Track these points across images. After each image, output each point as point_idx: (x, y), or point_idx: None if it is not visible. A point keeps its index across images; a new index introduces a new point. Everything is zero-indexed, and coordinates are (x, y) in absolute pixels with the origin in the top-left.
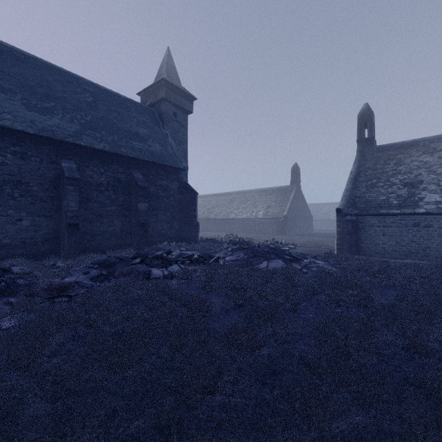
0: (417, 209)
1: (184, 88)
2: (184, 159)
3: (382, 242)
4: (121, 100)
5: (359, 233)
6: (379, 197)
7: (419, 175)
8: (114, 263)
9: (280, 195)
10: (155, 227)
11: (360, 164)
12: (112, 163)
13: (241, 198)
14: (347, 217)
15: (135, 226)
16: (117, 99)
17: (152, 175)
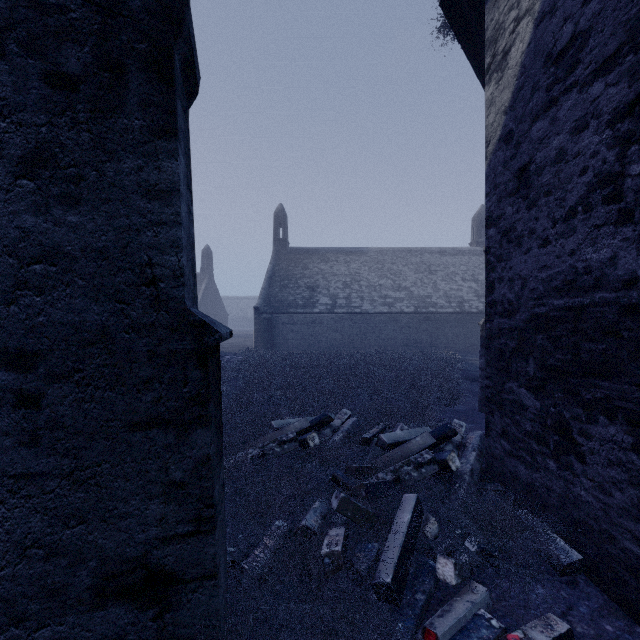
0: (314, 309)
1: None
2: None
3: (291, 338)
4: None
5: (274, 330)
6: (289, 298)
7: (318, 281)
8: None
9: None
10: None
11: (275, 263)
12: None
13: None
14: (263, 316)
15: None
16: None
17: None
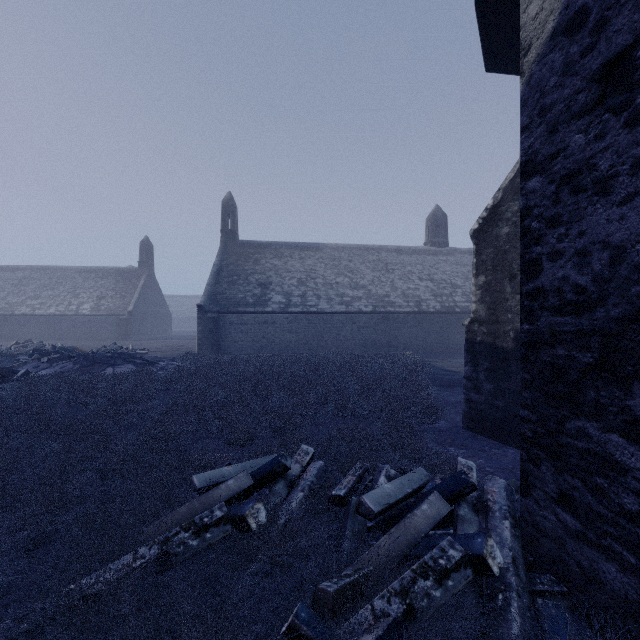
0: (267, 308)
1: None
2: None
3: (240, 340)
4: None
5: (220, 331)
6: (239, 295)
7: (270, 277)
8: None
9: (122, 281)
10: None
11: (223, 257)
12: None
13: (44, 279)
14: (208, 315)
15: None
16: None
17: None
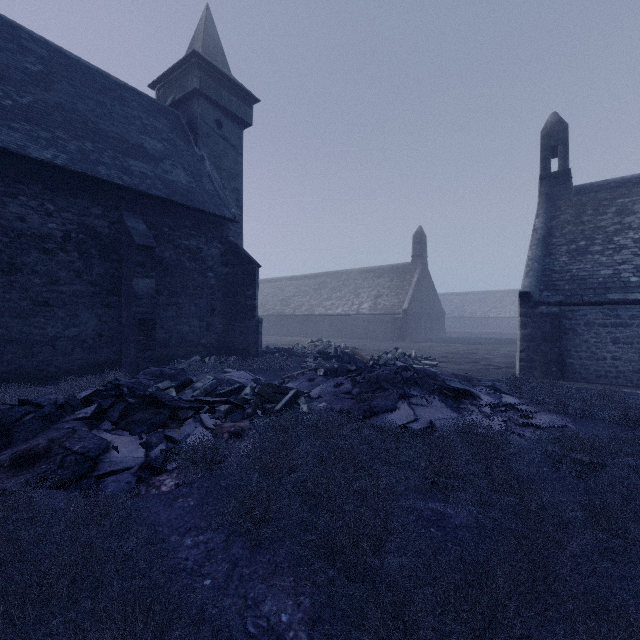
0: None
1: (235, 79)
2: (237, 206)
3: (611, 356)
4: (110, 84)
5: (564, 337)
6: (599, 271)
7: None
8: (14, 423)
9: (396, 278)
10: (175, 328)
11: (548, 215)
12: (75, 194)
13: (334, 283)
14: (540, 309)
15: (129, 326)
16: (102, 81)
17: (169, 226)
